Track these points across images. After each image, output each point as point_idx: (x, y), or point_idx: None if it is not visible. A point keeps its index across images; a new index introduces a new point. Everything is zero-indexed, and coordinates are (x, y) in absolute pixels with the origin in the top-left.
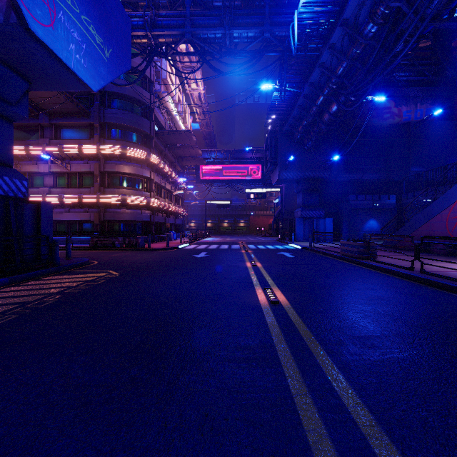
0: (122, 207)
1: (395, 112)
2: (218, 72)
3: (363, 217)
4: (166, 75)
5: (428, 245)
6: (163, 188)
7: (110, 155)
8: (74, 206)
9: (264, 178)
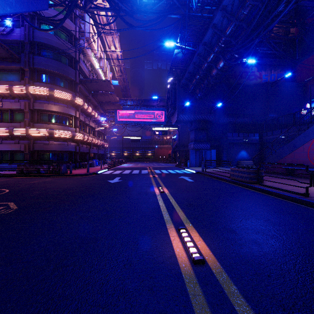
0: (50, 139)
1: (258, 75)
2: (130, 25)
3: (237, 149)
4: (88, 34)
5: (293, 170)
6: (88, 125)
7: (39, 95)
8: (6, 137)
9: (165, 120)
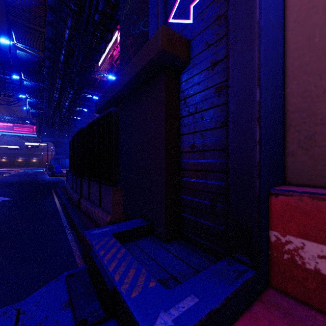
0: None
1: None
2: None
3: None
4: None
5: None
6: None
7: None
8: None
9: None
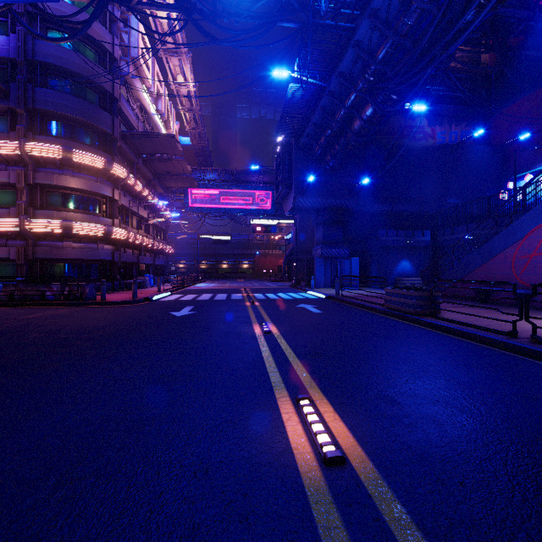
0: (65, 239)
1: (429, 132)
2: (211, 38)
3: (395, 257)
4: (136, 52)
5: (488, 292)
6: (136, 214)
7: (44, 159)
8: None
9: (273, 208)
